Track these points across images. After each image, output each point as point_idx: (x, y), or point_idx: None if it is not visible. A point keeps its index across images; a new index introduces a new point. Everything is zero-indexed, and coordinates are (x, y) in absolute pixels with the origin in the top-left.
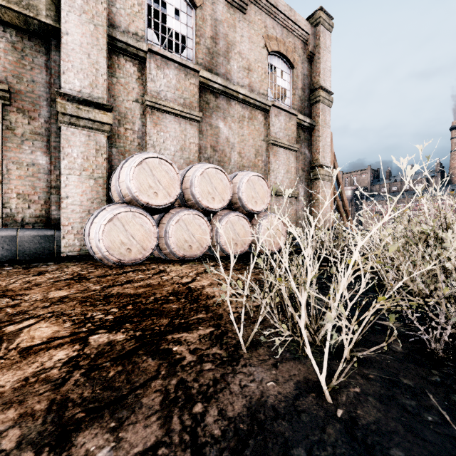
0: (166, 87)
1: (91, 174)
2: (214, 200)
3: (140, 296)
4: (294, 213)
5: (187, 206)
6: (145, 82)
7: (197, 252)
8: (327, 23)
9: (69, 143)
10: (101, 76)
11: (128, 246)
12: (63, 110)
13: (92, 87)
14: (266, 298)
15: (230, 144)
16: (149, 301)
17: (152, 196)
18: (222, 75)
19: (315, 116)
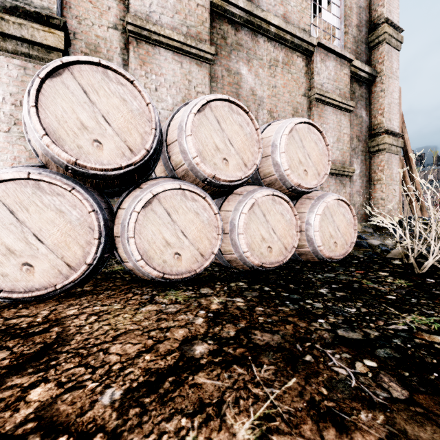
0: (160, 8)
1: None
2: (228, 164)
3: None
4: (347, 198)
5: (177, 177)
6: None
7: (192, 266)
8: None
9: None
10: None
11: (25, 259)
12: None
13: None
14: None
15: (257, 99)
16: None
17: (89, 148)
18: None
19: (377, 63)
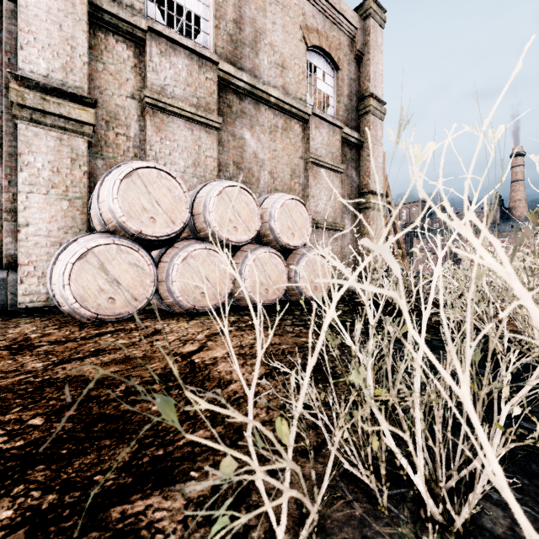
0: (173, 81)
1: (64, 193)
2: (237, 230)
3: (103, 383)
4: (339, 250)
5: (200, 238)
6: (144, 72)
7: (213, 302)
8: (379, 17)
9: (30, 148)
10: (79, 57)
11: (110, 295)
12: (21, 100)
13: (66, 71)
14: (341, 430)
15: (259, 161)
16: (113, 396)
17: (148, 222)
18: (249, 72)
19: (365, 131)
